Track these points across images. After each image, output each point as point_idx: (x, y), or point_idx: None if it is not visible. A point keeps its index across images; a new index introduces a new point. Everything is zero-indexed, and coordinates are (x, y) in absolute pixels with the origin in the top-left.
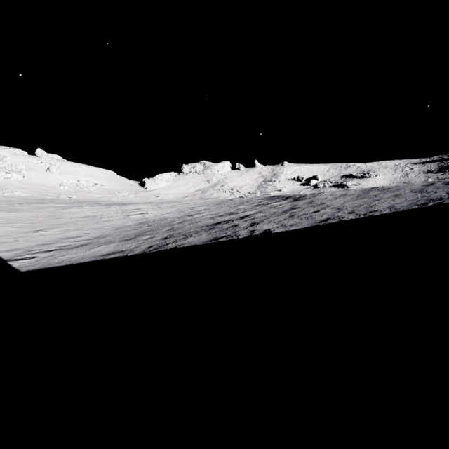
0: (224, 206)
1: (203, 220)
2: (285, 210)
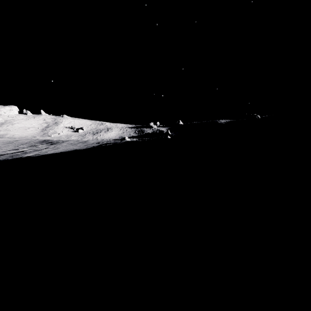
0: (11, 145)
1: None
2: (42, 149)
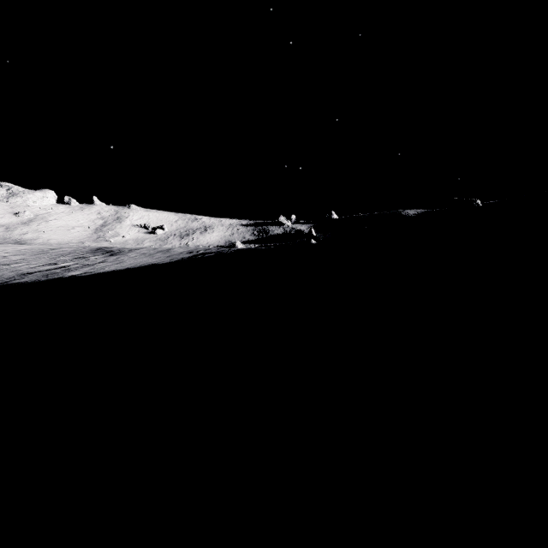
0: (44, 257)
1: (24, 269)
2: (96, 263)
